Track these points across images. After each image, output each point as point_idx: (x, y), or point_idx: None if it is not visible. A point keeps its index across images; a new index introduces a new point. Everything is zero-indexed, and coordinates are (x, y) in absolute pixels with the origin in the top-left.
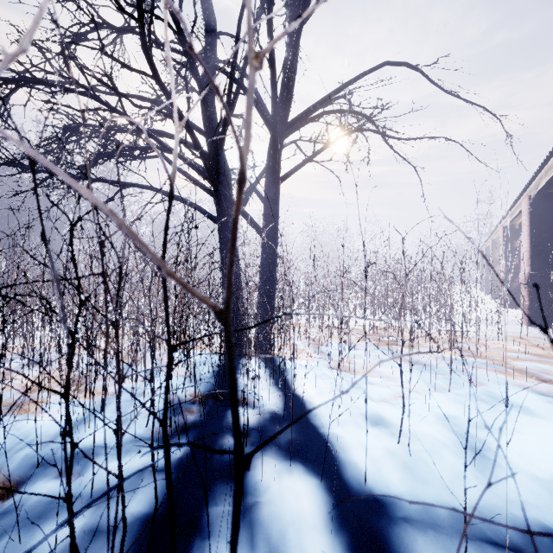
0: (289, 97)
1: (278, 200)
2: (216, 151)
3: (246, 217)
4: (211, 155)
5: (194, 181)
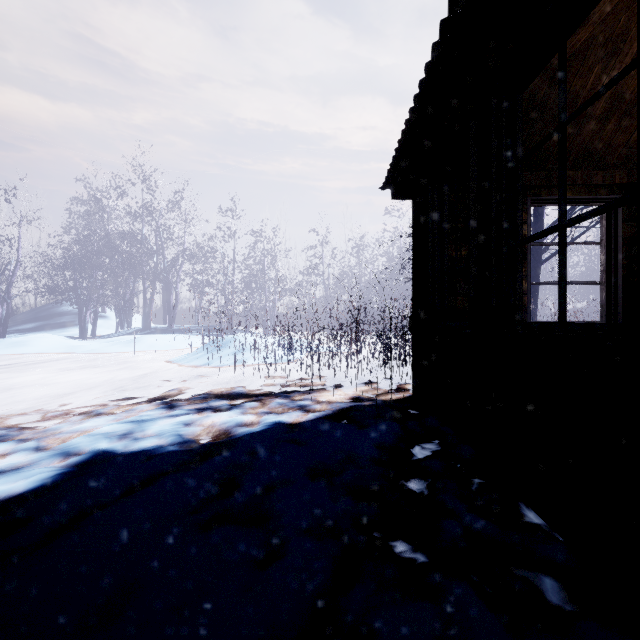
0: (540, 218)
1: (538, 276)
2: None
3: None
4: None
5: None
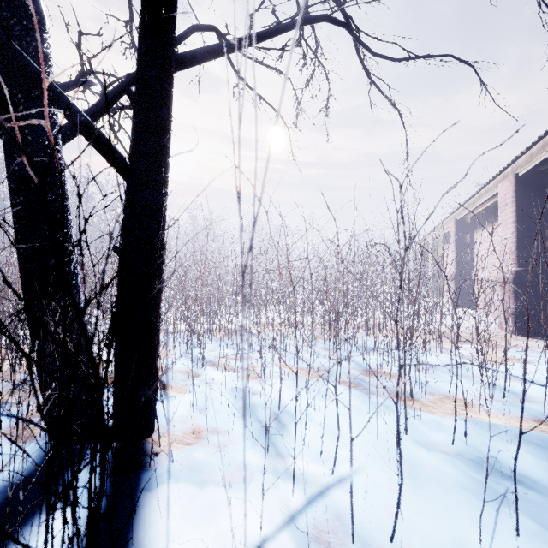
0: None
1: (169, 97)
2: None
3: (73, 116)
4: None
5: None
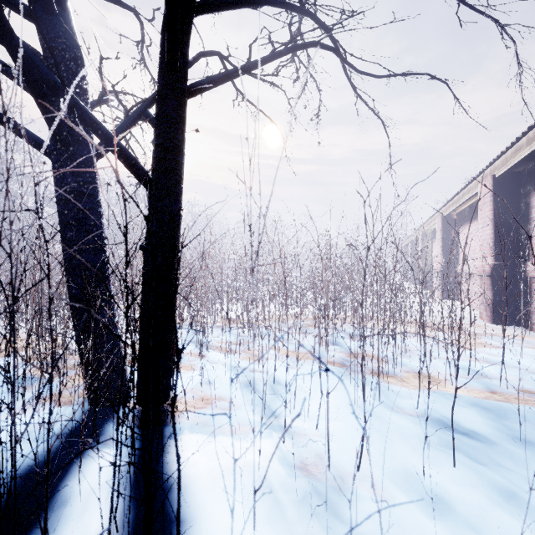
0: None
1: (183, 122)
2: (44, 1)
3: (110, 142)
4: (35, 11)
5: (2, 68)
